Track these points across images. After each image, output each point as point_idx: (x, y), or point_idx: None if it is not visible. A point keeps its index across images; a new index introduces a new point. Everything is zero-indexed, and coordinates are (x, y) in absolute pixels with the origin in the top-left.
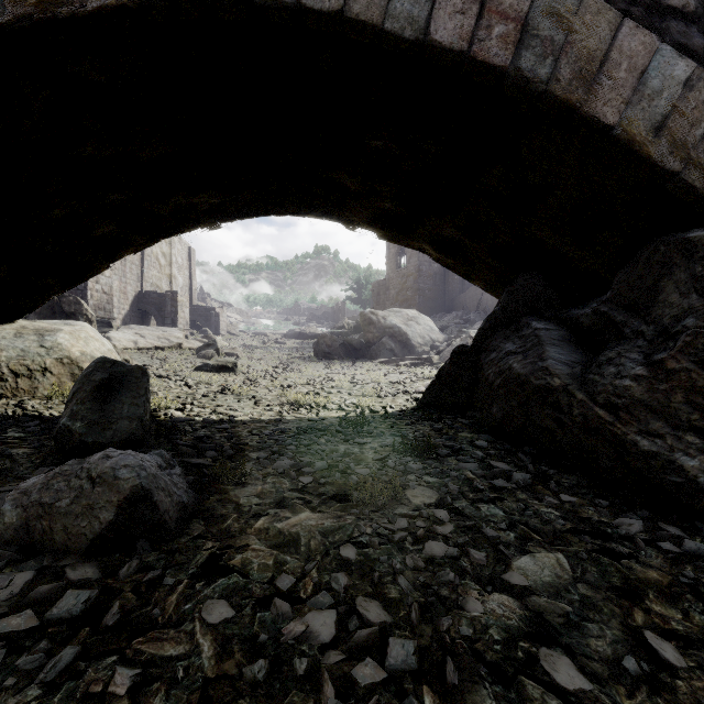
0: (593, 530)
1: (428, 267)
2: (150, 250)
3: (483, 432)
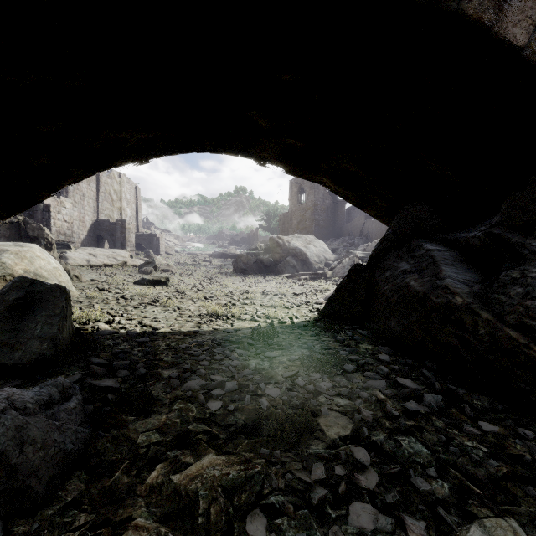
0: (533, 476)
1: (322, 203)
2: (104, 188)
3: (382, 344)
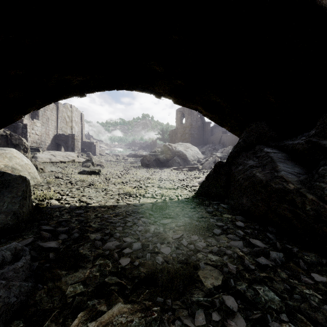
0: None
1: (195, 123)
2: (61, 114)
3: (237, 214)
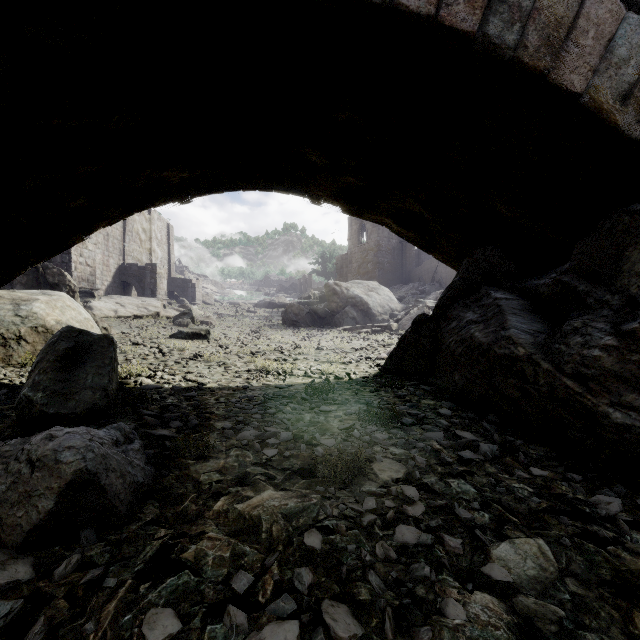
0: (570, 510)
1: (387, 243)
2: (131, 226)
3: (445, 399)
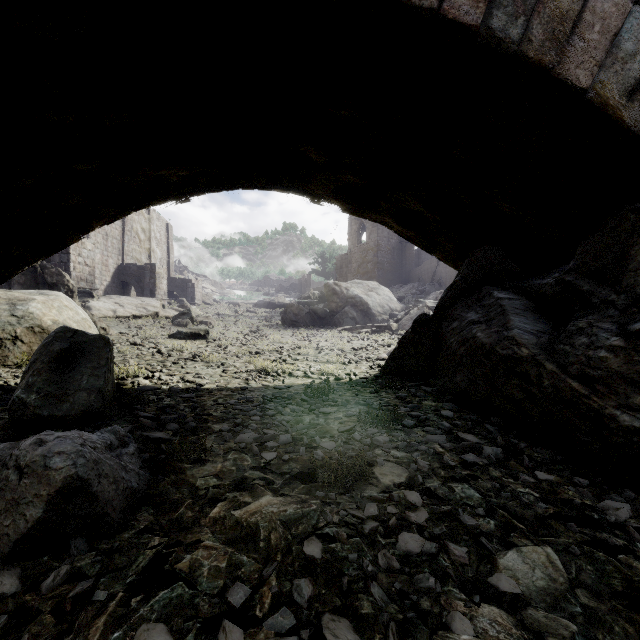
0: (578, 516)
1: (387, 243)
2: (130, 226)
3: (447, 401)
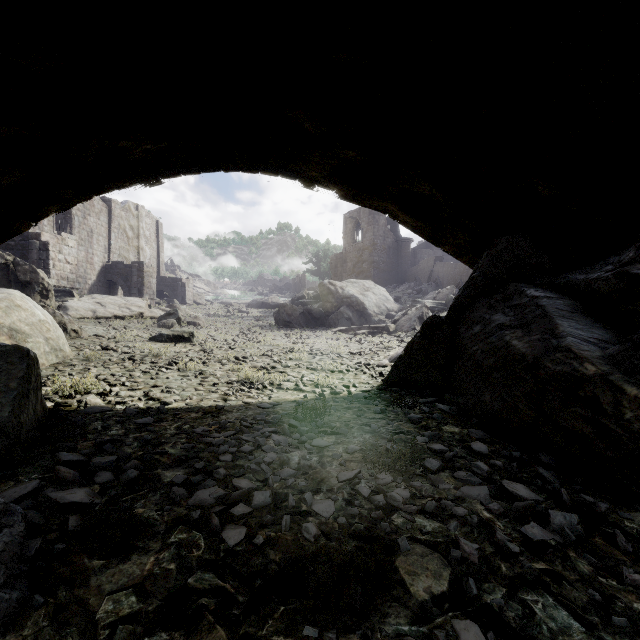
0: None
1: (382, 242)
2: (117, 222)
3: (472, 425)
